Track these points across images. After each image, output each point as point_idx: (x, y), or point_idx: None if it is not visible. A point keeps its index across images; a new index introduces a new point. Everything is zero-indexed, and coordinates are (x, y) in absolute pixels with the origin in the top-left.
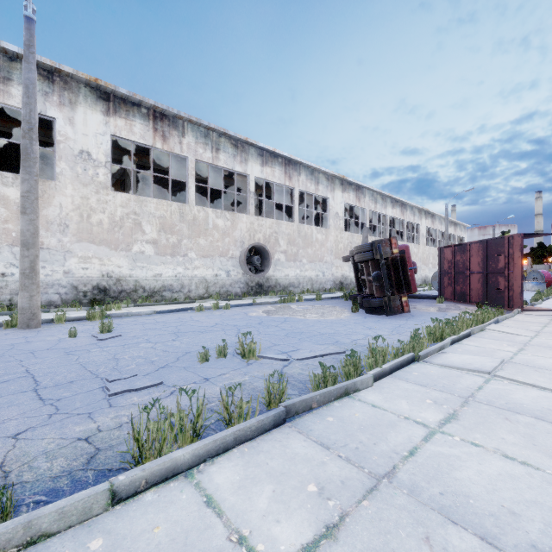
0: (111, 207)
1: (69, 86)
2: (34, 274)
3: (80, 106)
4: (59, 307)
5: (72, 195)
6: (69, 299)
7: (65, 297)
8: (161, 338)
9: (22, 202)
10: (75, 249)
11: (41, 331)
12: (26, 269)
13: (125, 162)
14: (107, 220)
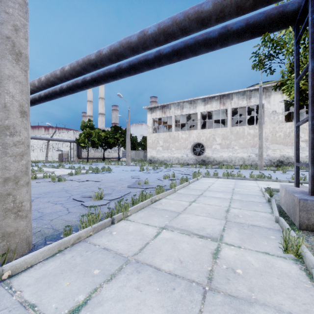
0: (284, 129)
1: (268, 90)
2: (262, 156)
3: (272, 95)
4: (264, 167)
5: (269, 128)
6: (268, 164)
7: (267, 164)
8: (303, 175)
9: (259, 136)
10: (270, 147)
11: (264, 171)
12: (260, 154)
13: (290, 106)
14: (282, 134)
